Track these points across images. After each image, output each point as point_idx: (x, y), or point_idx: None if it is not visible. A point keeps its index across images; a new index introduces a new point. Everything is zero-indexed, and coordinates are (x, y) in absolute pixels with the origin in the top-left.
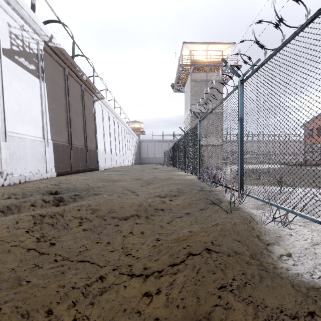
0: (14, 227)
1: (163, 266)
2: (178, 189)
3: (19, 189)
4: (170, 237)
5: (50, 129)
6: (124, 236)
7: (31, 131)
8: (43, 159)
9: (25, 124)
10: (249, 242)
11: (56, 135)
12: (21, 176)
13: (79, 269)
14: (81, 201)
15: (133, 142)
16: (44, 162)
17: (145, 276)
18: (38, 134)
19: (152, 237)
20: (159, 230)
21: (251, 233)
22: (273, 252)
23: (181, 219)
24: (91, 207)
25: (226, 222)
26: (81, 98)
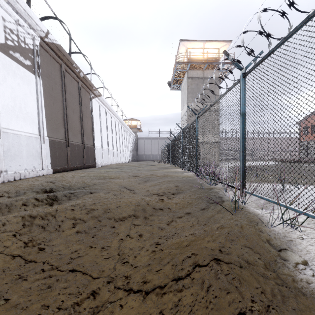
0: (0, 231)
1: (165, 279)
2: (176, 187)
3: (13, 187)
4: (171, 241)
5: (47, 126)
6: (121, 240)
7: (27, 127)
8: (39, 156)
9: (20, 120)
10: (259, 248)
11: (52, 132)
12: (16, 173)
13: (69, 281)
14: (75, 200)
15: (130, 139)
16: (40, 159)
17: (144, 292)
18: (34, 131)
19: (151, 241)
20: (158, 232)
21: (260, 237)
22: (287, 259)
23: (181, 220)
24: (86, 207)
25: (232, 224)
26: (77, 95)
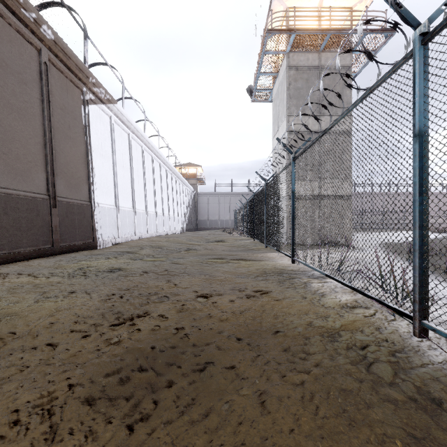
0: None
1: None
2: None
3: None
4: None
5: None
6: None
7: None
8: None
9: None
10: None
11: None
12: None
13: None
14: None
15: (184, 195)
16: None
17: None
18: None
19: None
20: None
21: None
22: None
23: None
24: None
25: None
26: (36, 80)
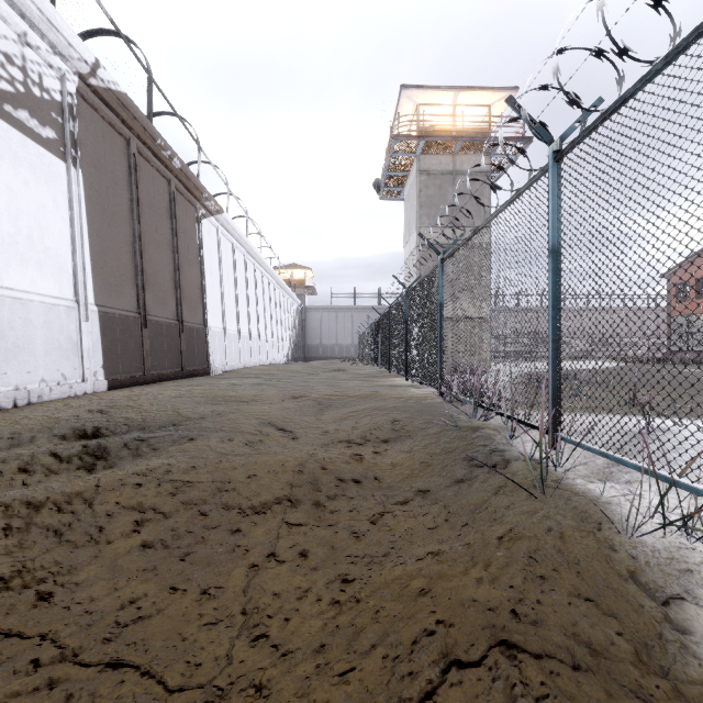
0: None
1: None
2: (393, 424)
3: (6, 425)
4: (381, 572)
5: (94, 280)
6: (252, 569)
7: (46, 283)
8: (76, 349)
9: (31, 266)
10: (614, 598)
11: (108, 294)
12: (18, 390)
13: (100, 701)
14: (150, 457)
15: (288, 312)
16: (77, 358)
17: None
18: (62, 291)
19: (329, 571)
20: (349, 546)
21: (613, 565)
22: (689, 629)
23: (406, 510)
24: (172, 478)
25: (537, 530)
26: (168, 210)
